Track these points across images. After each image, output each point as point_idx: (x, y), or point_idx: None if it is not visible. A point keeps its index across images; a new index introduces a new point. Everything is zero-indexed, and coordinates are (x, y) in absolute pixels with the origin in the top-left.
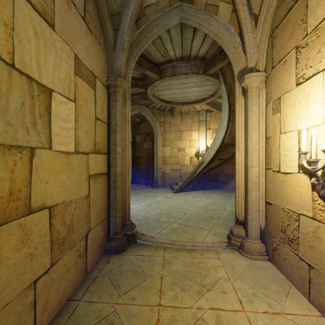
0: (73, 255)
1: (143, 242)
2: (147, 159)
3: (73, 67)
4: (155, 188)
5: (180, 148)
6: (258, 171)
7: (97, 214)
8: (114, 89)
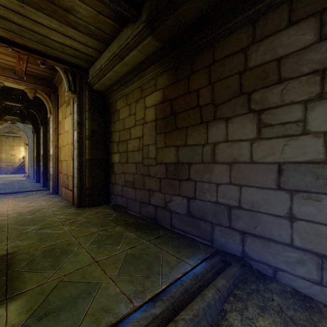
0: None
1: None
2: None
3: None
4: None
5: (12, 154)
6: None
7: None
8: None
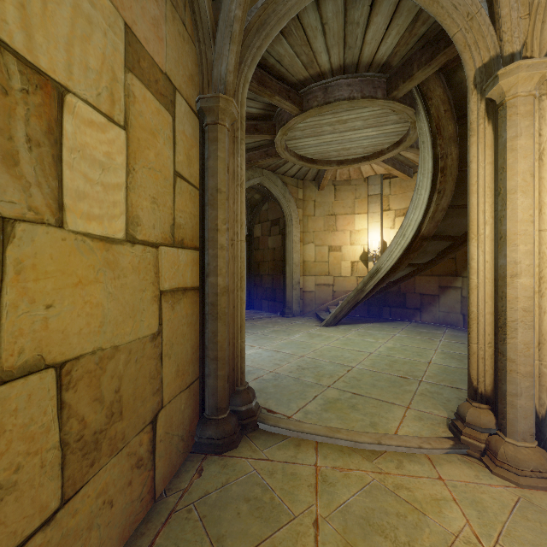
0: (123, 467)
1: (271, 430)
2: (273, 266)
3: (121, 51)
4: (288, 317)
5: (332, 245)
6: (532, 285)
7: (179, 371)
8: (213, 118)
